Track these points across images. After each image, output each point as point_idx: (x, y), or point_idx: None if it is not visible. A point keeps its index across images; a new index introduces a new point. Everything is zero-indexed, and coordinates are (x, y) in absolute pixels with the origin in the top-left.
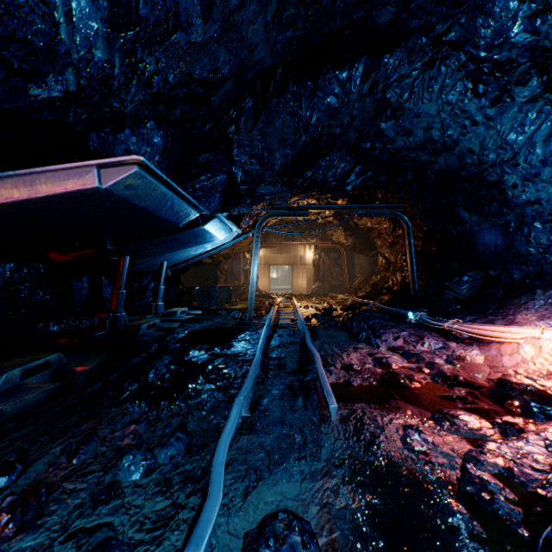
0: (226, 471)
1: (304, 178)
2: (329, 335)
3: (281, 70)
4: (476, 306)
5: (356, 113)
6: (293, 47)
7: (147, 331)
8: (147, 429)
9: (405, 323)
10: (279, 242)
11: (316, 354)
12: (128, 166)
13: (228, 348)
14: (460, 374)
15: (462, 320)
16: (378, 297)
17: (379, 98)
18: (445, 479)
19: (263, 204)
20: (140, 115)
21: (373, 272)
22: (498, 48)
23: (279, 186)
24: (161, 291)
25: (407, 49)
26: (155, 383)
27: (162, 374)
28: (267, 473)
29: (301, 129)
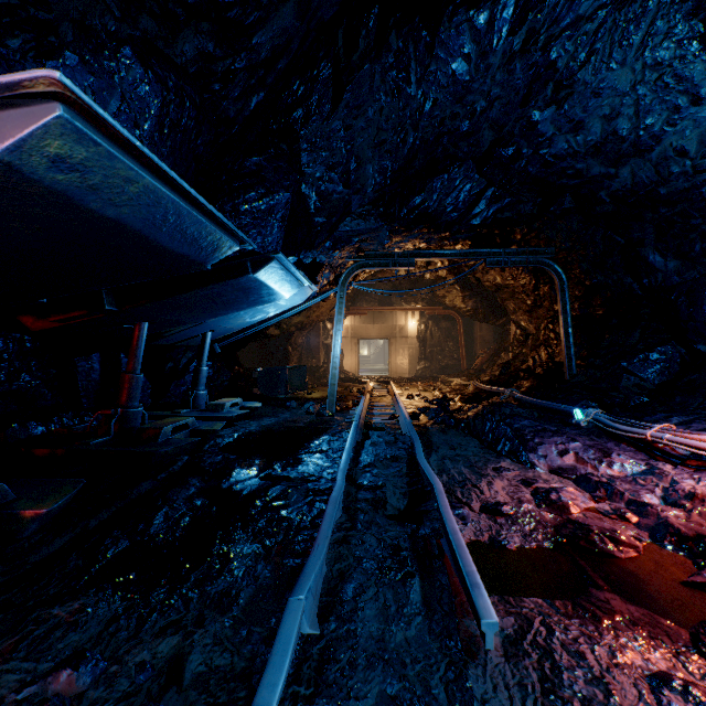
0: None
1: (410, 206)
2: (451, 443)
3: (378, 10)
4: (675, 399)
5: (497, 92)
6: None
7: (173, 436)
8: (98, 676)
9: (570, 426)
10: (372, 308)
11: (438, 485)
12: (40, 104)
13: (293, 465)
14: None
15: (665, 423)
16: (512, 382)
17: (537, 62)
18: None
19: (349, 250)
20: (94, 24)
21: (501, 348)
22: None
23: (373, 220)
24: (203, 374)
25: None
26: (159, 538)
27: (177, 518)
28: None
29: (408, 123)
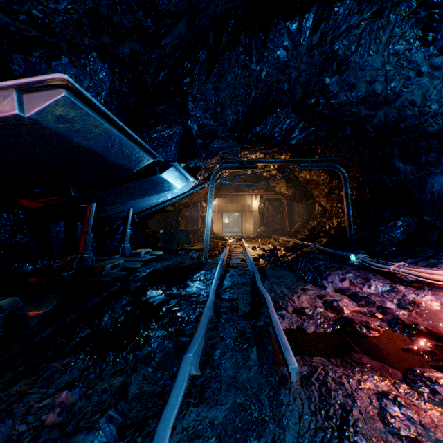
0: None
1: (253, 133)
2: (277, 275)
3: (233, 21)
4: (411, 249)
5: (304, 67)
6: None
7: (111, 271)
8: (81, 395)
9: (348, 265)
10: (231, 193)
11: (268, 298)
12: (54, 89)
13: (183, 287)
14: (419, 323)
15: (403, 262)
16: (316, 239)
17: (327, 51)
18: None
19: (217, 158)
20: (78, 41)
21: (310, 218)
22: None
23: (231, 141)
24: (128, 234)
25: None
26: (107, 328)
27: (117, 317)
28: None
29: (251, 85)
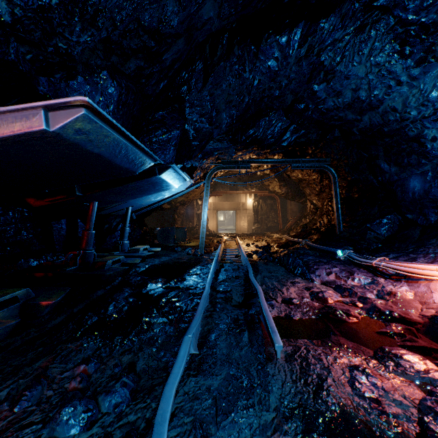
0: (170, 425)
1: (247, 135)
2: (269, 269)
3: (227, 35)
4: (395, 245)
5: (293, 76)
6: (239, 9)
7: (113, 266)
8: (96, 369)
9: (335, 260)
10: (225, 191)
11: (259, 289)
12: (75, 108)
13: (181, 281)
14: (394, 310)
15: (386, 257)
16: (308, 236)
17: (314, 61)
18: (404, 435)
19: (212, 159)
20: (92, 63)
21: (302, 216)
22: (426, 11)
23: (226, 143)
24: (127, 231)
25: (341, 14)
26: (113, 316)
27: (121, 307)
28: (214, 428)
29: (245, 91)
